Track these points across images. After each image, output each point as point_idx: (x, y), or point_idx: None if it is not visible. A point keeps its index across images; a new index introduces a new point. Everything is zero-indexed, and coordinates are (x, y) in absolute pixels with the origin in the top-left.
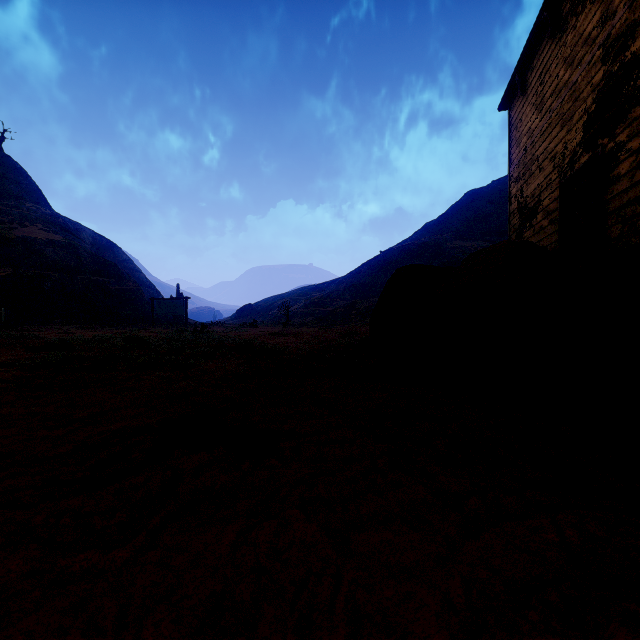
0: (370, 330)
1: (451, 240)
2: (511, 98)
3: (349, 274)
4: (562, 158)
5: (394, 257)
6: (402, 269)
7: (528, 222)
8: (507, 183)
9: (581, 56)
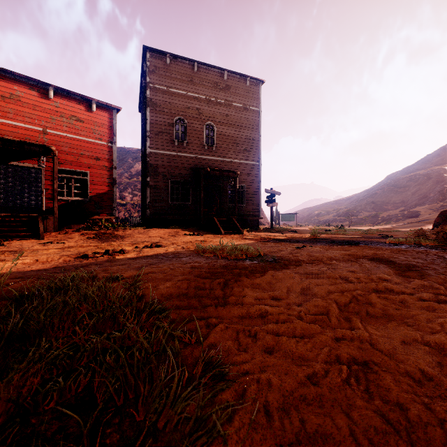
0: (434, 225)
1: None
2: None
3: (367, 195)
4: None
5: (403, 184)
6: (444, 211)
7: None
8: None
9: None
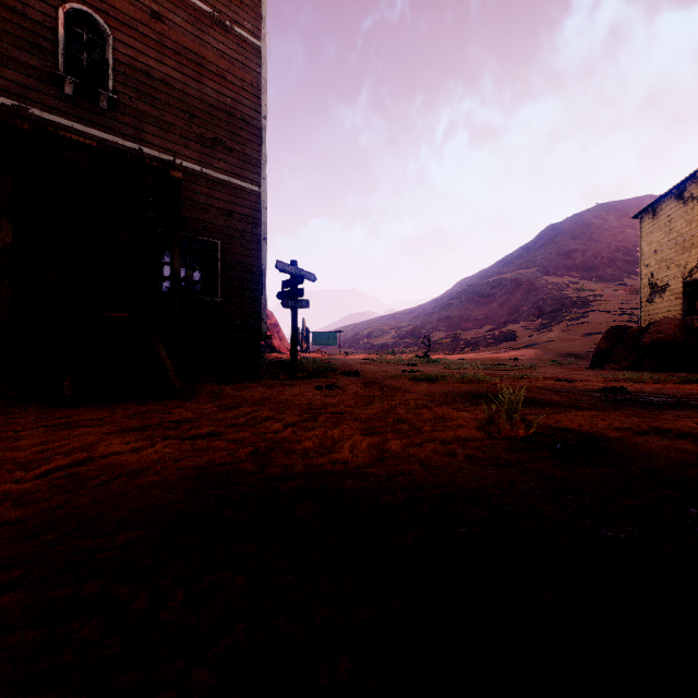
0: (597, 355)
1: (540, 276)
2: (642, 215)
3: (439, 306)
4: (684, 269)
5: (486, 291)
6: (615, 327)
7: (658, 294)
8: (588, 219)
9: (696, 225)
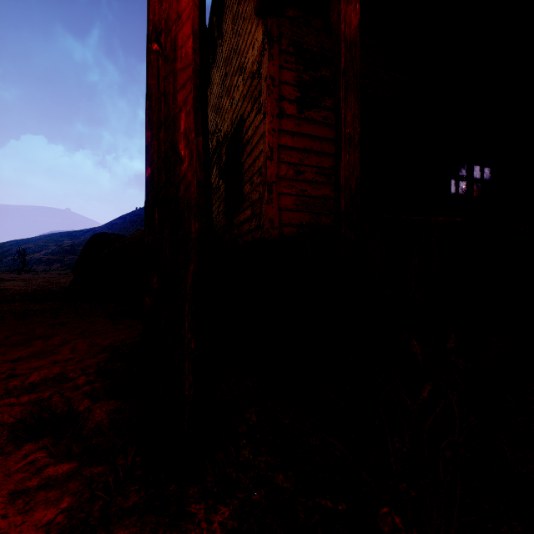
0: (73, 273)
1: None
2: None
3: (105, 225)
4: None
5: None
6: (96, 235)
7: None
8: None
9: None
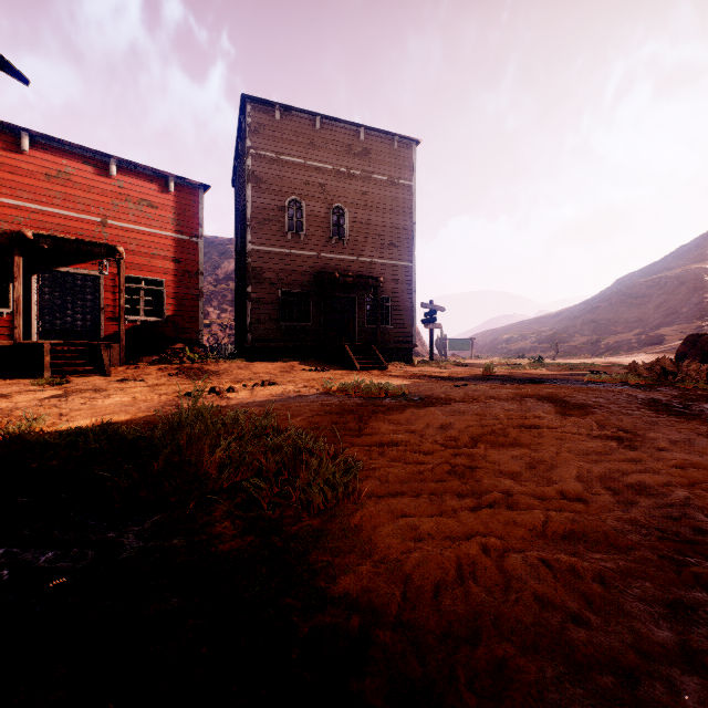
0: (676, 357)
1: None
2: None
3: (585, 310)
4: None
5: (641, 292)
6: (692, 335)
7: None
8: None
9: None
